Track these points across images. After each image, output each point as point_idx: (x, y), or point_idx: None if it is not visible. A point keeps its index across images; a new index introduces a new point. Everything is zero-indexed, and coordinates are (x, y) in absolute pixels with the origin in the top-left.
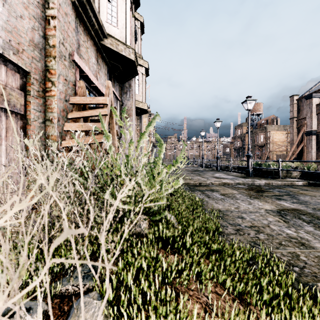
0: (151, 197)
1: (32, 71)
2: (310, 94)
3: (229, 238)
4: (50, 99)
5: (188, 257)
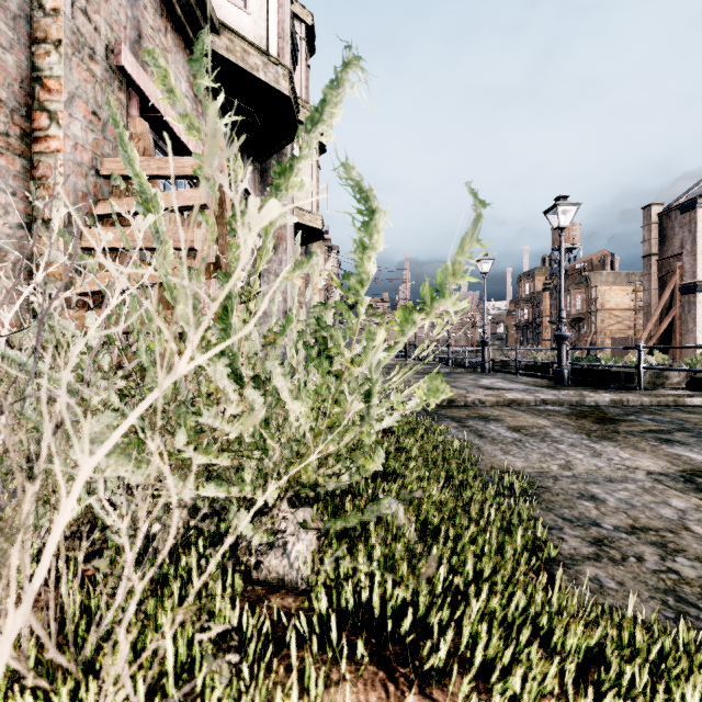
0: (326, 445)
1: None
2: (692, 200)
3: (583, 577)
4: (46, 162)
5: None
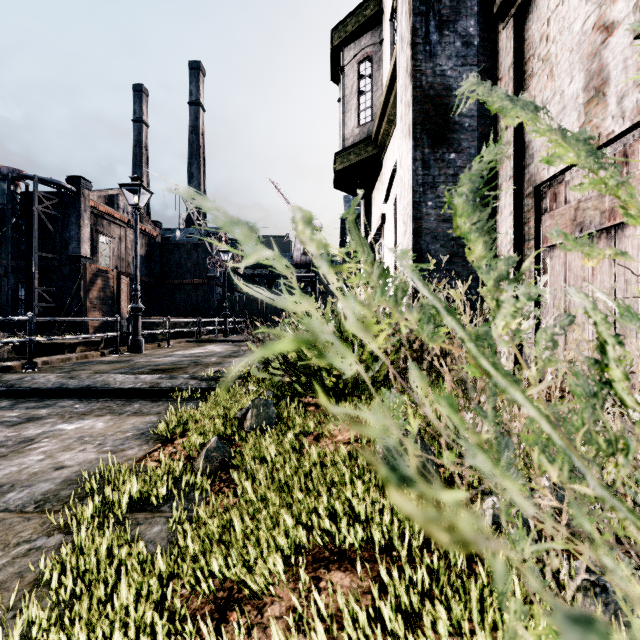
0: None
1: None
2: None
3: None
4: None
5: None
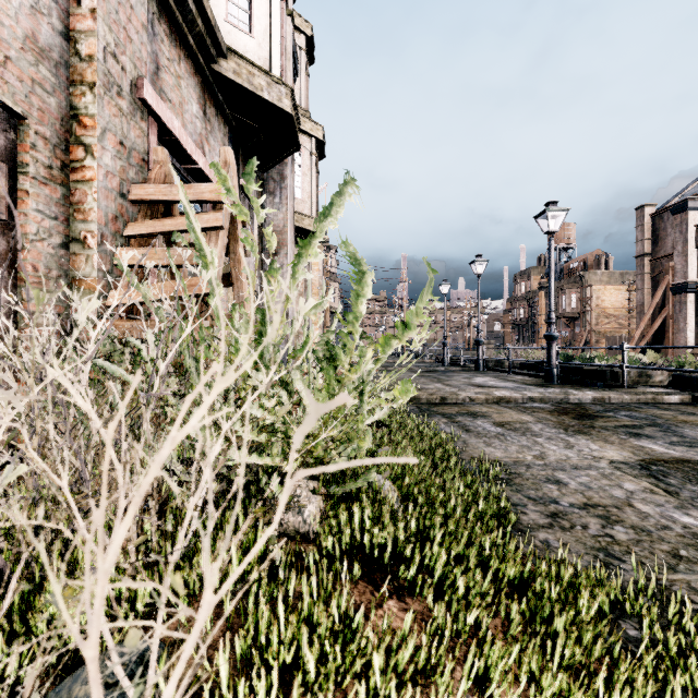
0: (331, 430)
1: (33, 115)
2: (683, 202)
3: (536, 539)
4: (82, 189)
5: (443, 611)
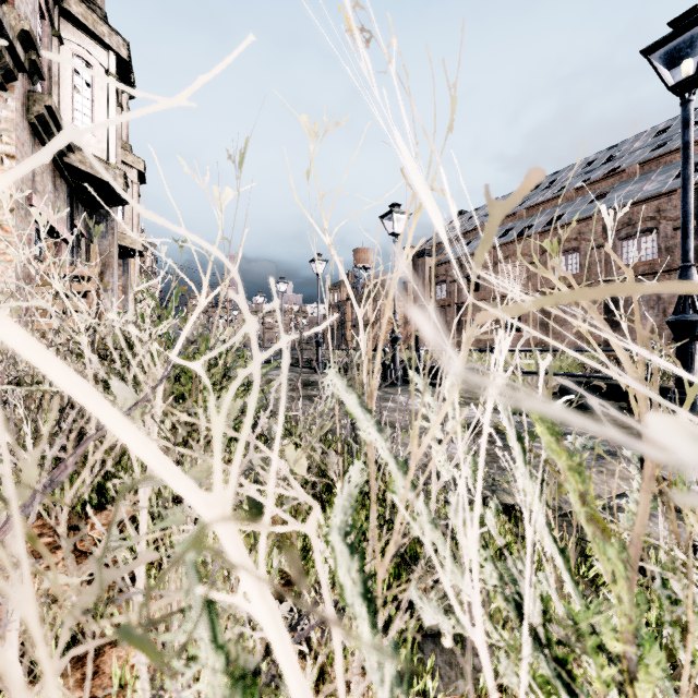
0: None
1: None
2: (423, 250)
3: None
4: (5, 265)
5: None
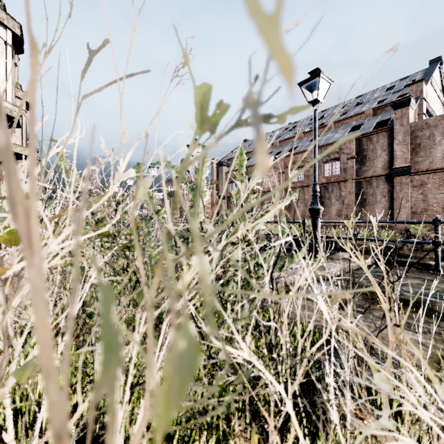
0: None
1: None
2: (222, 162)
3: None
4: None
5: None
